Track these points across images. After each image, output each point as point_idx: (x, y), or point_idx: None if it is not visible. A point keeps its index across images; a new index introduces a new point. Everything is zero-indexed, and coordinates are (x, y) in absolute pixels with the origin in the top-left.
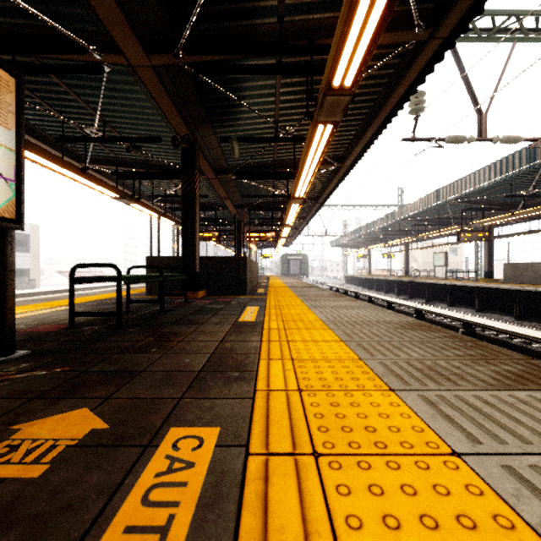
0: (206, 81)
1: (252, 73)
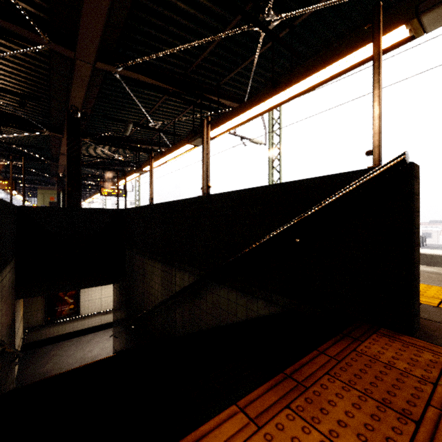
0: (37, 125)
1: (6, 123)
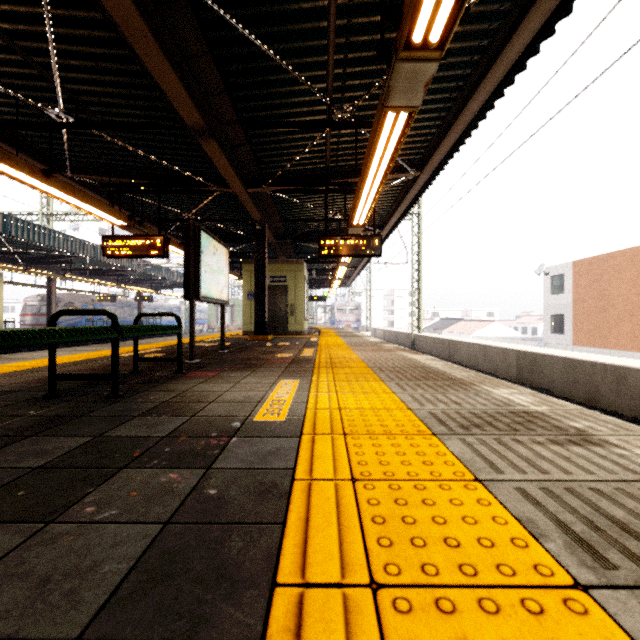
0: None
1: None
